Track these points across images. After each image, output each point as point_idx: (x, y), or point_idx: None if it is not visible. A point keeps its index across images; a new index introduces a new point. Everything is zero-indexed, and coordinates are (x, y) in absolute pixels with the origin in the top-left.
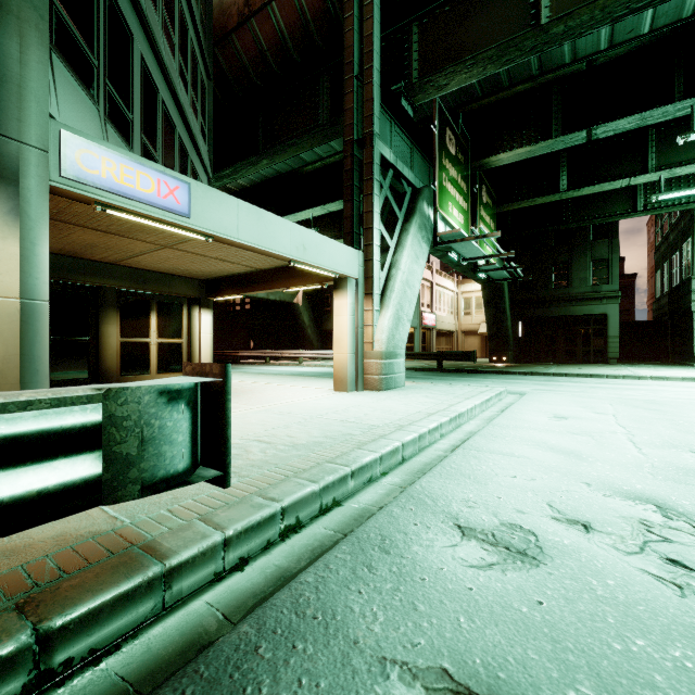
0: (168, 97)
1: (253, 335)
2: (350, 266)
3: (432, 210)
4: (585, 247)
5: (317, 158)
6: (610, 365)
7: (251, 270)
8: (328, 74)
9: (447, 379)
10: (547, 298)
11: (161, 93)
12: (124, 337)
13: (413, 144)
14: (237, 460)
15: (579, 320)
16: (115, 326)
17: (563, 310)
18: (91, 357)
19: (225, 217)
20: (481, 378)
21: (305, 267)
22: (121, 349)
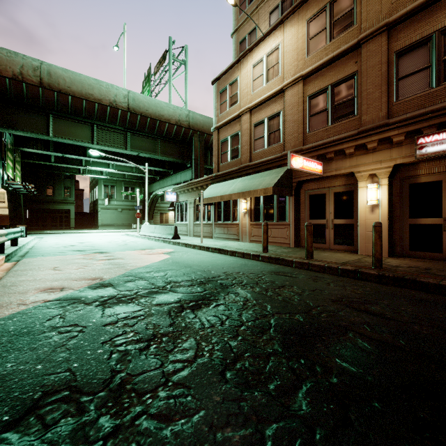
0: None
1: None
2: None
3: (2, 169)
4: (61, 180)
5: None
6: (71, 230)
7: None
8: None
9: None
10: (43, 200)
11: None
12: None
13: None
14: None
15: (58, 211)
16: None
17: (51, 206)
18: None
19: None
20: None
21: None
22: None
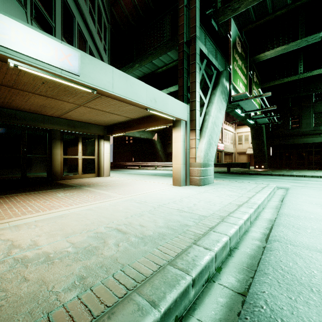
0: (82, 23)
1: (133, 154)
2: (182, 113)
3: (228, 83)
4: (310, 106)
5: (164, 64)
6: None
7: (128, 119)
8: (169, 14)
9: (235, 178)
10: (287, 134)
11: (76, 19)
12: (65, 155)
13: (216, 48)
14: (91, 256)
15: (305, 146)
16: (60, 149)
17: (296, 140)
18: (48, 166)
19: (104, 78)
20: (254, 177)
21: (156, 113)
22: (63, 161)
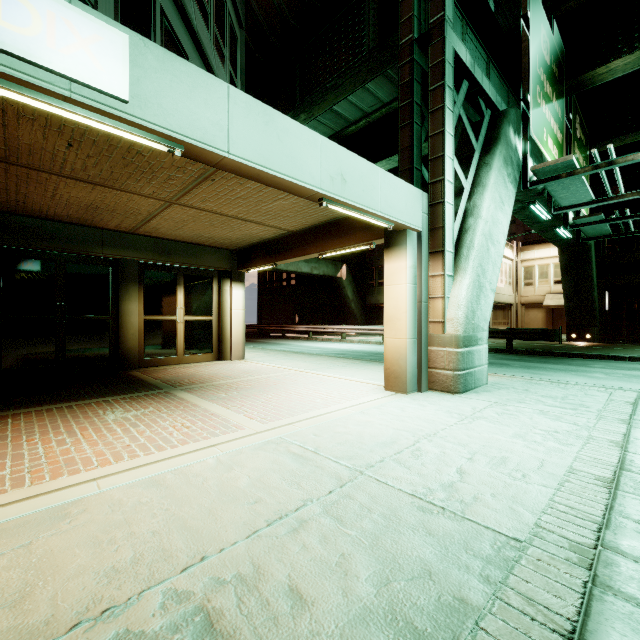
0: (174, 13)
1: (298, 309)
2: (410, 212)
3: (519, 139)
4: None
5: (361, 114)
6: None
7: (282, 234)
8: None
9: (532, 367)
10: None
11: (159, 1)
12: (148, 314)
13: (488, 58)
14: None
15: None
16: (137, 302)
17: None
18: (112, 338)
19: (203, 112)
20: (581, 366)
21: (345, 210)
22: (144, 328)
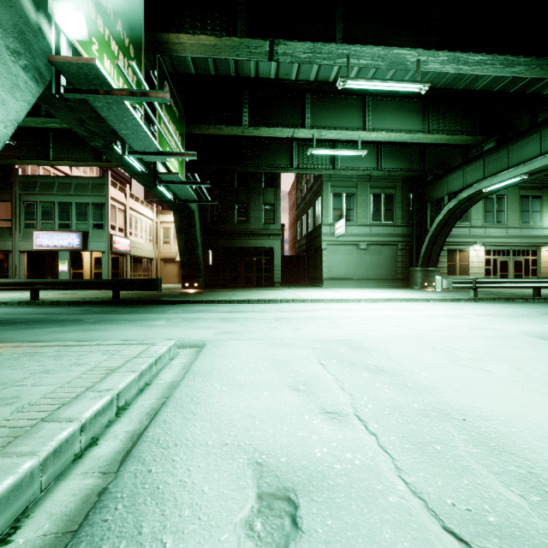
0: None
1: None
2: None
3: (53, 27)
4: (259, 192)
5: None
6: (276, 288)
7: None
8: None
9: (106, 320)
10: (232, 231)
11: None
12: None
13: None
14: None
15: (255, 252)
16: None
17: (243, 242)
18: None
19: None
20: (159, 313)
21: None
22: None
